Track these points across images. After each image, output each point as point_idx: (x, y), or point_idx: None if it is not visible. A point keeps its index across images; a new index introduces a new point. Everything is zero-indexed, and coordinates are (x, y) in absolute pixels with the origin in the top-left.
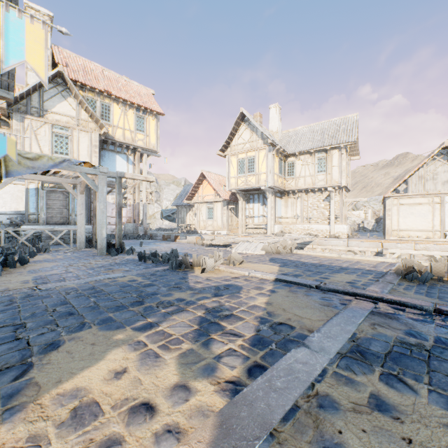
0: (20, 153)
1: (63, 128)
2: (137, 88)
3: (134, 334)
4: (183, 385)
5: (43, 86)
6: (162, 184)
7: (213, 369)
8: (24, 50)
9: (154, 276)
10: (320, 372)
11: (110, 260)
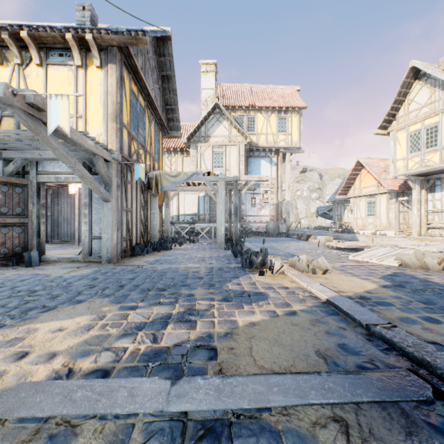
0: (168, 173)
1: (219, 147)
2: (281, 91)
3: (112, 310)
4: (55, 354)
5: (207, 119)
6: (325, 179)
7: (85, 355)
8: (58, 118)
9: (217, 271)
10: (123, 414)
11: (217, 253)
